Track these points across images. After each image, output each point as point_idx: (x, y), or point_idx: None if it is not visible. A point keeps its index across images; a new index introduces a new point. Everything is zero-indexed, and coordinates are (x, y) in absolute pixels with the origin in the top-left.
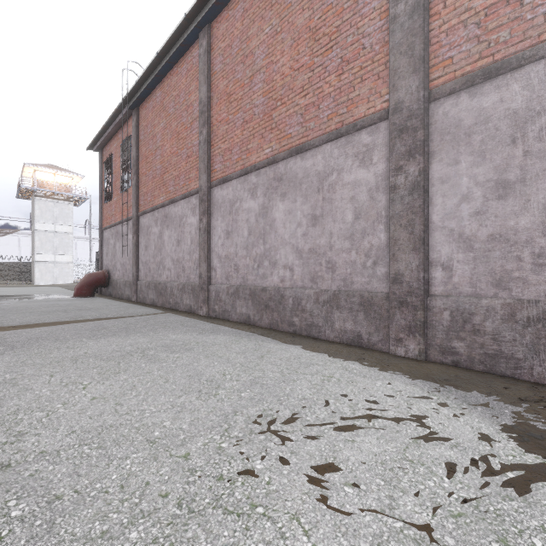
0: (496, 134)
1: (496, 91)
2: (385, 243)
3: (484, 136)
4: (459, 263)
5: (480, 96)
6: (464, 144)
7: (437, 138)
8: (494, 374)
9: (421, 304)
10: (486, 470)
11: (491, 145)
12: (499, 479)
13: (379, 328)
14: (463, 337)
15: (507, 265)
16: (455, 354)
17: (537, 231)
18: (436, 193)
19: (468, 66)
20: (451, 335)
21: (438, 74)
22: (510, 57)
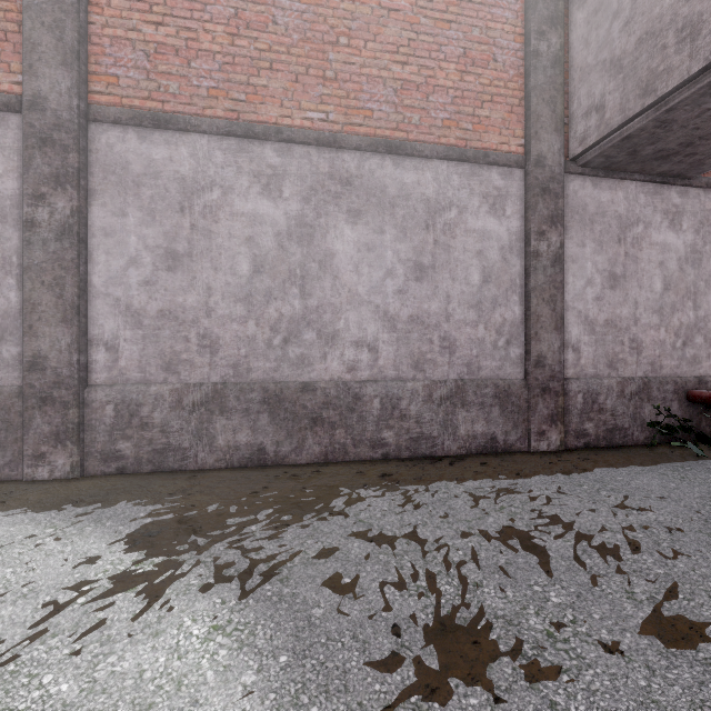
0: (166, 195)
1: (167, 146)
2: (18, 307)
3: (154, 192)
4: (127, 342)
5: (151, 144)
6: (133, 194)
7: (99, 173)
8: (163, 472)
9: (74, 399)
10: (49, 610)
11: (162, 206)
12: (60, 614)
13: (5, 445)
14: (131, 435)
15: (176, 346)
16: (122, 458)
17: (202, 311)
18: (98, 247)
19: (138, 99)
20: (116, 435)
21: (100, 88)
22: (179, 115)
